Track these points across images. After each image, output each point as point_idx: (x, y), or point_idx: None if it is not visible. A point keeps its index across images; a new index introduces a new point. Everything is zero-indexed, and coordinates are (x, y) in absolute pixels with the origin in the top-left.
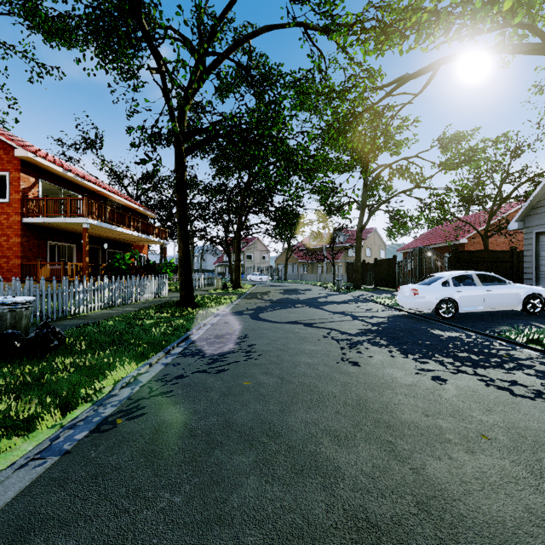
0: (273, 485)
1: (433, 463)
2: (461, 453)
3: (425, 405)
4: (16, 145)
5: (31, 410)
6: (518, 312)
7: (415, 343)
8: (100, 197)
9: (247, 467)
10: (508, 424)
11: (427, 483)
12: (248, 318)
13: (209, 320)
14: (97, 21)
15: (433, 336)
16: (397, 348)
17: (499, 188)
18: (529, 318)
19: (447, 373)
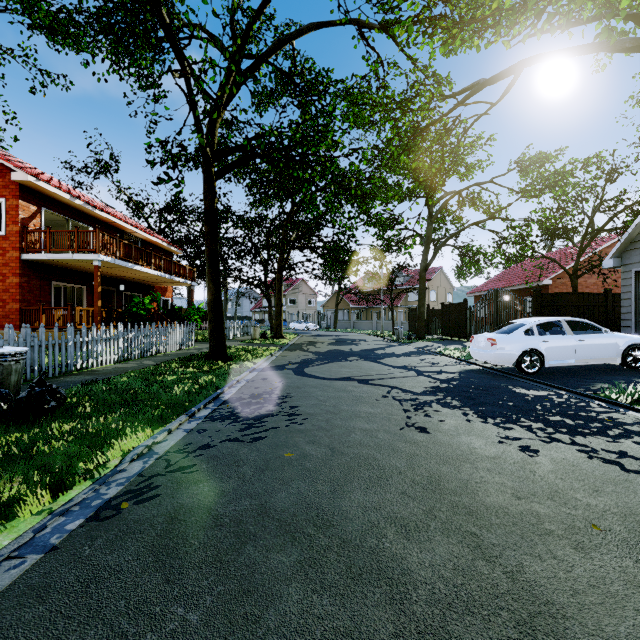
0: (323, 596)
1: (532, 564)
2: (569, 550)
3: (514, 484)
4: (14, 166)
5: (13, 491)
6: (616, 367)
7: (494, 404)
8: (116, 230)
9: (288, 570)
10: (624, 509)
11: (527, 593)
12: (291, 373)
13: (244, 376)
14: (109, 16)
15: (516, 396)
16: (473, 411)
17: (591, 218)
18: (630, 374)
19: (538, 442)
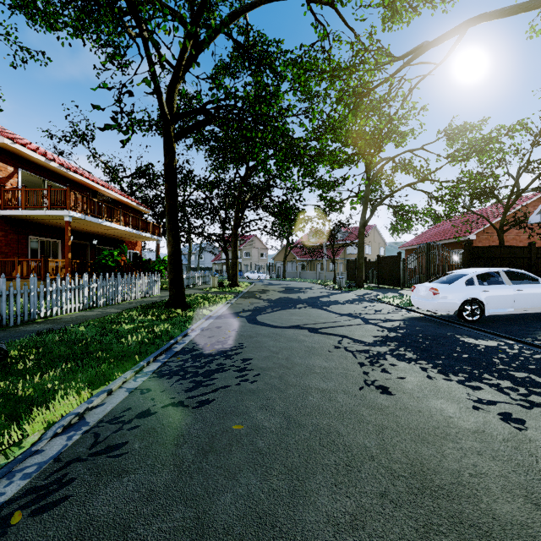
0: None
1: None
2: None
3: (520, 478)
4: None
5: None
6: None
7: (450, 356)
8: (89, 191)
9: None
10: None
11: None
12: (244, 321)
13: (200, 324)
14: None
15: (468, 346)
16: (431, 364)
17: (517, 178)
18: None
19: (517, 407)
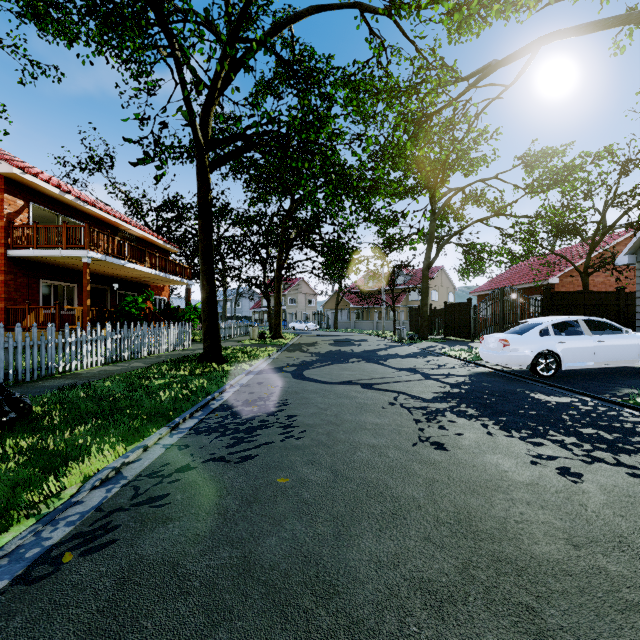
0: None
1: None
2: None
3: (565, 525)
4: None
5: None
6: (636, 369)
7: (515, 413)
8: (109, 227)
9: None
10: None
11: None
12: (289, 376)
13: (239, 380)
14: None
15: (537, 403)
16: (493, 421)
17: (603, 213)
18: None
19: (577, 462)
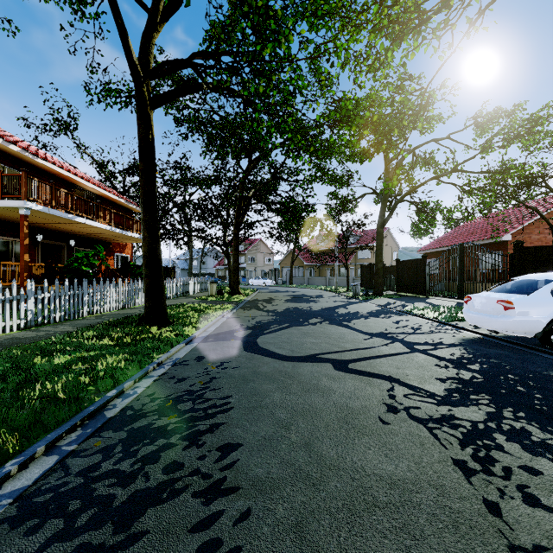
0: None
1: None
2: None
3: None
4: None
5: None
6: None
7: None
8: (65, 183)
9: None
10: None
11: None
12: (238, 346)
13: (175, 352)
14: None
15: None
16: None
17: None
18: None
19: None
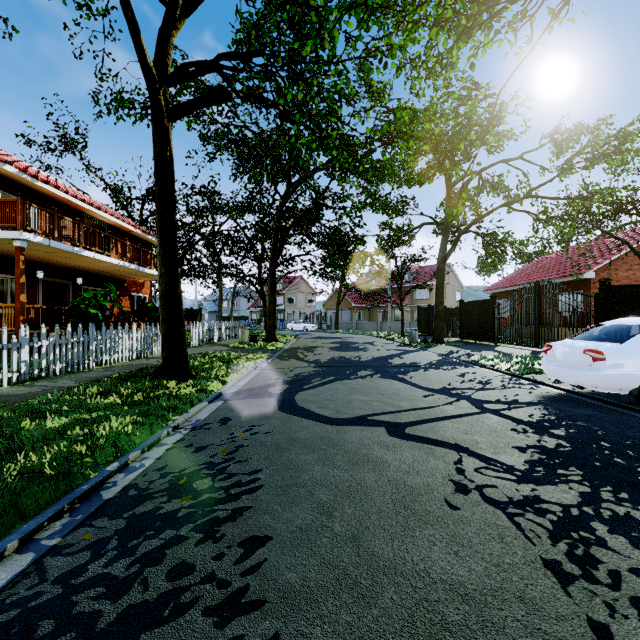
0: None
1: None
2: None
3: None
4: None
5: None
6: None
7: None
8: (71, 211)
9: None
10: None
11: None
12: (272, 405)
13: (195, 412)
14: None
15: None
16: None
17: None
18: None
19: None
